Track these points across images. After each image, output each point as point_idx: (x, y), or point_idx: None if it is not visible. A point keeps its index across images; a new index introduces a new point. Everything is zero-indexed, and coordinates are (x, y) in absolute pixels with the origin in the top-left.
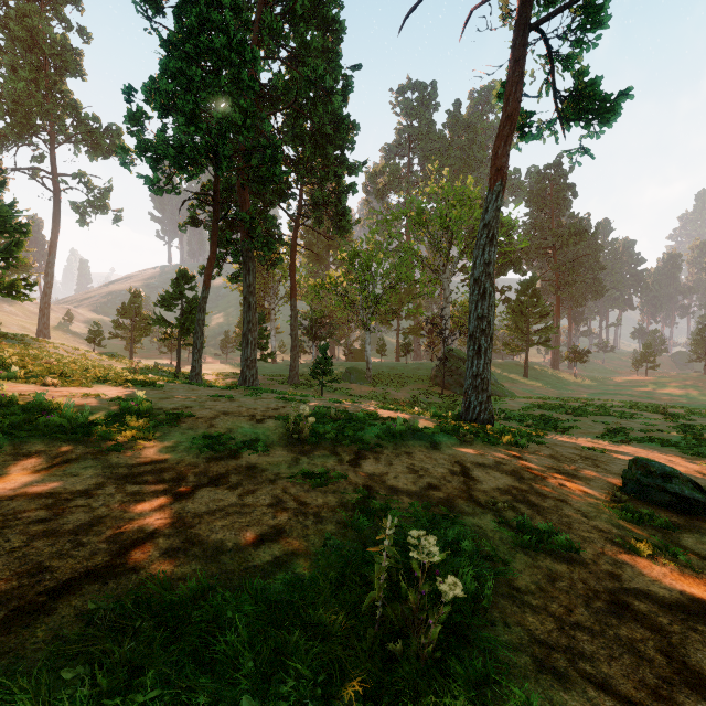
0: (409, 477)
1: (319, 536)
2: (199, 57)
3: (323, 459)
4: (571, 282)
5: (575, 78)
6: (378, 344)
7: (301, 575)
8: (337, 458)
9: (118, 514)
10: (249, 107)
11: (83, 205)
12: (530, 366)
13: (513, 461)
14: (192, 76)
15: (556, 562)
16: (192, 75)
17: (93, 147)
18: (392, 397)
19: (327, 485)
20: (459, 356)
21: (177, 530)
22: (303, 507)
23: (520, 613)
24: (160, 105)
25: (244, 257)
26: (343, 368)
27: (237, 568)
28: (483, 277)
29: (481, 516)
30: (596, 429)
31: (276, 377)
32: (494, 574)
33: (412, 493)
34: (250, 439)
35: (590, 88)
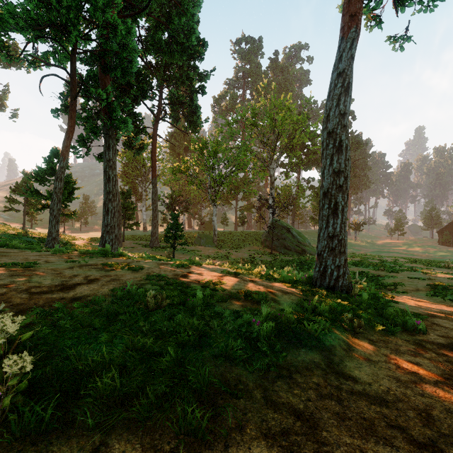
0: None
1: None
2: None
3: None
4: (353, 176)
5: None
6: (222, 217)
7: None
8: None
9: None
10: None
11: None
12: None
13: None
14: None
15: None
16: None
17: None
18: (233, 257)
19: None
20: (282, 225)
21: None
22: None
23: None
24: None
25: (104, 135)
26: (196, 235)
27: None
28: (338, 129)
29: None
30: (419, 286)
31: (141, 242)
32: None
33: None
34: None
35: None
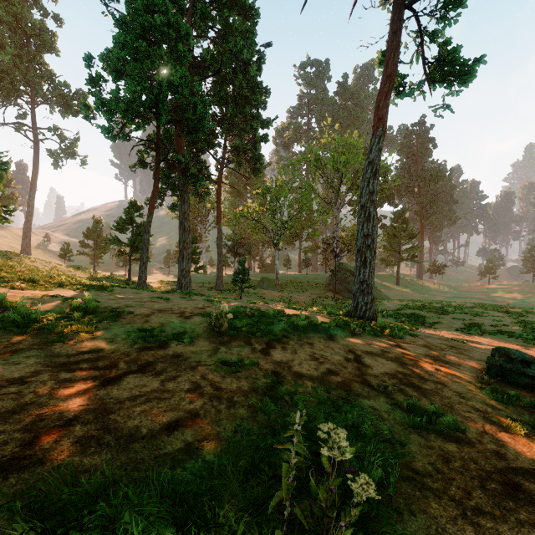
0: (311, 363)
1: (231, 421)
2: (144, 33)
3: (239, 348)
4: (432, 213)
5: (440, 48)
6: (285, 260)
7: (211, 462)
8: (250, 347)
9: (44, 401)
10: (184, 72)
11: (56, 152)
12: (400, 277)
13: (395, 350)
14: (138, 47)
15: (446, 441)
16: (138, 46)
17: (64, 107)
18: (295, 300)
19: (240, 372)
20: (347, 269)
21: (96, 416)
22: (218, 392)
23: (422, 499)
24: (113, 70)
25: (180, 191)
26: (258, 278)
27: (147, 457)
28: (368, 203)
29: (375, 399)
30: (455, 324)
31: (206, 285)
32: (394, 456)
33: (314, 378)
34: (179, 332)
35: (452, 55)
